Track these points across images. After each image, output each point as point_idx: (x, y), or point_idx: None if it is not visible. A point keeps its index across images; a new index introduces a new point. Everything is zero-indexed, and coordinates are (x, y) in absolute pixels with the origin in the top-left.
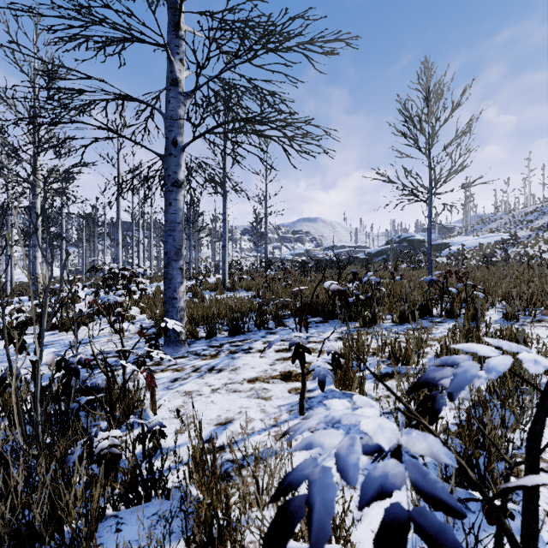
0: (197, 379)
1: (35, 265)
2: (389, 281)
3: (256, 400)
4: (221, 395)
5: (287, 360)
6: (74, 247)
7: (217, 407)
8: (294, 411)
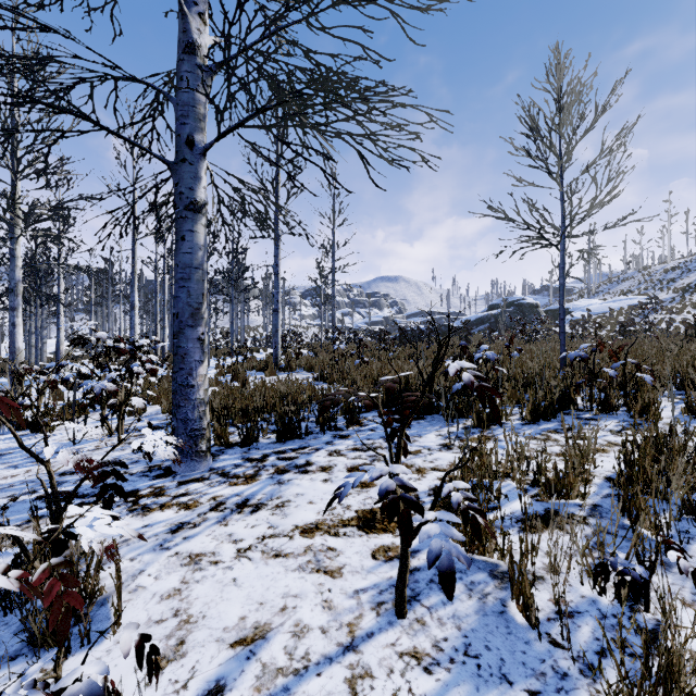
0: (215, 527)
1: (14, 335)
2: (502, 357)
3: (314, 576)
4: (252, 563)
5: (367, 488)
6: (82, 312)
7: (242, 594)
8: (385, 605)
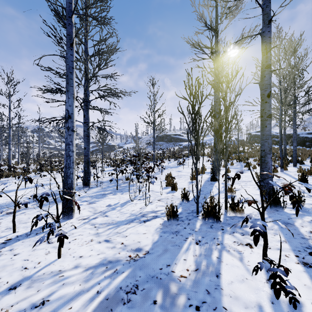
0: None
1: None
2: None
3: None
4: None
5: None
6: None
7: None
8: None
